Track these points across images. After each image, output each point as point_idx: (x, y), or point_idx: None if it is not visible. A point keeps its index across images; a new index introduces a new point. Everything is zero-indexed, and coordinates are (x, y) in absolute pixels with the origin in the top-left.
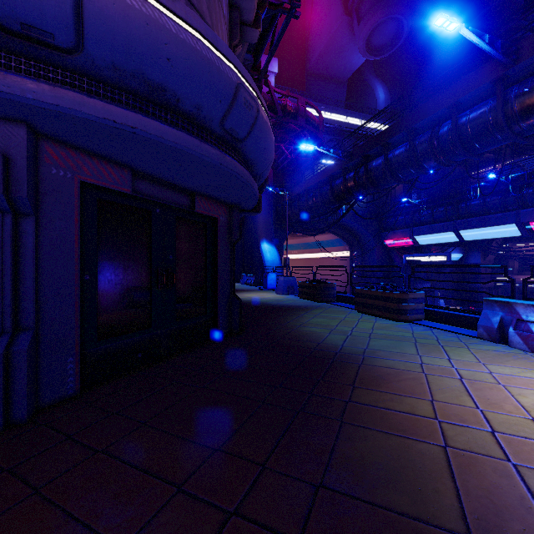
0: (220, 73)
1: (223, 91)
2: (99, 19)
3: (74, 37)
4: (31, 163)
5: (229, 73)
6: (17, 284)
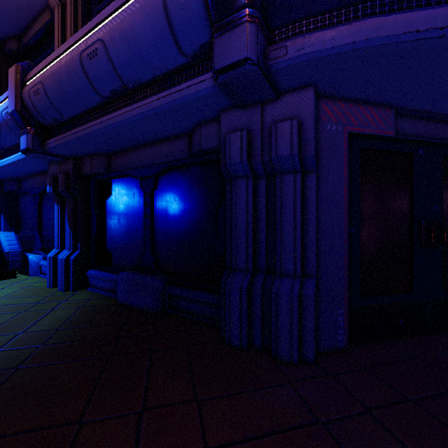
0: None
1: None
2: None
3: None
4: (314, 122)
5: None
6: (302, 234)
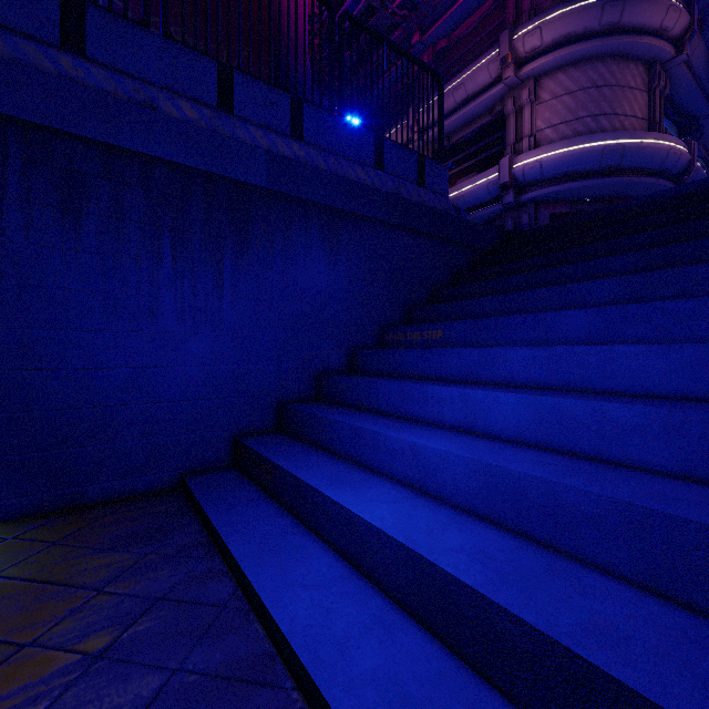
0: (592, 152)
1: (595, 157)
2: (546, 168)
3: (541, 176)
4: (534, 213)
5: (597, 148)
6: None
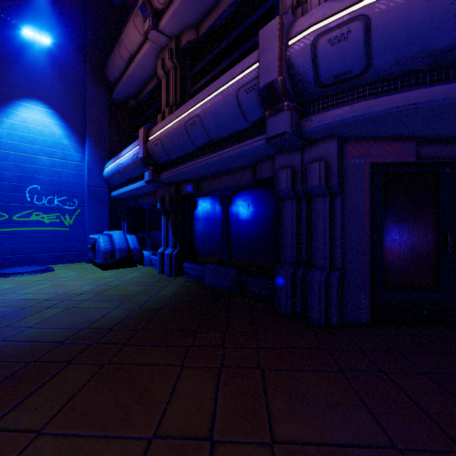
0: None
1: None
2: (383, 35)
3: (365, 62)
4: (338, 160)
5: None
6: (331, 239)
